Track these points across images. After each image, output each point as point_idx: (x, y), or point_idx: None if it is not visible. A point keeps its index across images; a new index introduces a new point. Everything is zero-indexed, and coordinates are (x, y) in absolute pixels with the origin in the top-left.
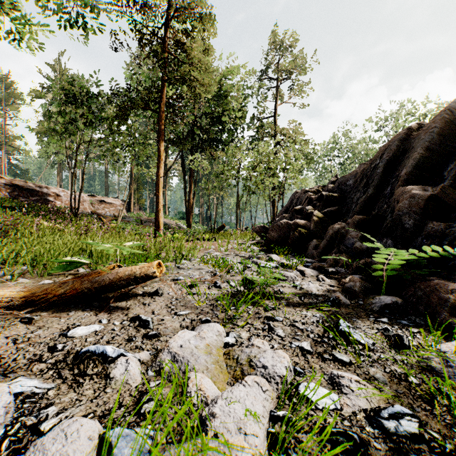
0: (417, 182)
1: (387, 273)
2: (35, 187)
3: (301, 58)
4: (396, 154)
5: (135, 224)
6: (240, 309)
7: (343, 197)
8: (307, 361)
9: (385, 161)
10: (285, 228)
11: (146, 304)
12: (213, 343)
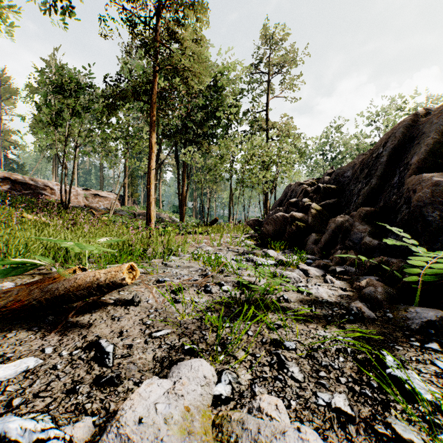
0: (431, 170)
1: (423, 279)
2: (28, 180)
3: (294, 52)
4: (401, 141)
5: (127, 217)
6: (236, 327)
7: (342, 188)
8: (351, 442)
9: (390, 149)
10: (281, 221)
11: (115, 318)
12: (196, 401)
